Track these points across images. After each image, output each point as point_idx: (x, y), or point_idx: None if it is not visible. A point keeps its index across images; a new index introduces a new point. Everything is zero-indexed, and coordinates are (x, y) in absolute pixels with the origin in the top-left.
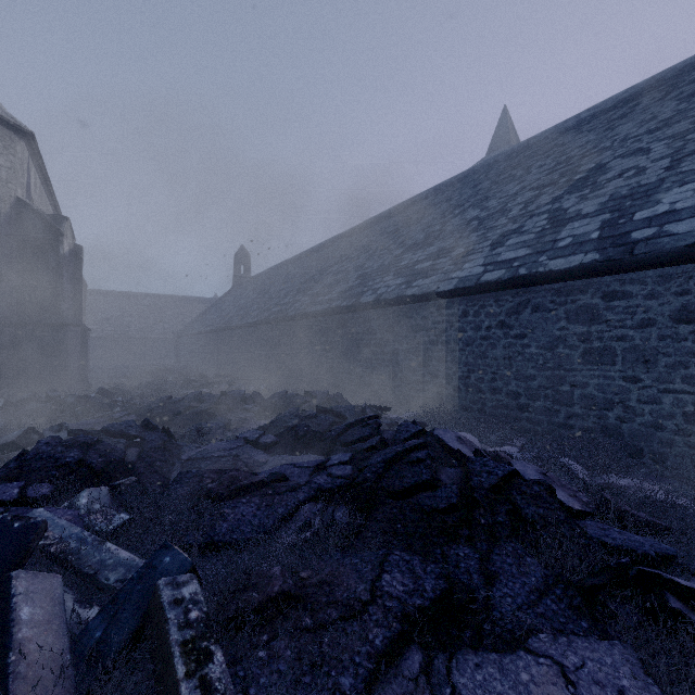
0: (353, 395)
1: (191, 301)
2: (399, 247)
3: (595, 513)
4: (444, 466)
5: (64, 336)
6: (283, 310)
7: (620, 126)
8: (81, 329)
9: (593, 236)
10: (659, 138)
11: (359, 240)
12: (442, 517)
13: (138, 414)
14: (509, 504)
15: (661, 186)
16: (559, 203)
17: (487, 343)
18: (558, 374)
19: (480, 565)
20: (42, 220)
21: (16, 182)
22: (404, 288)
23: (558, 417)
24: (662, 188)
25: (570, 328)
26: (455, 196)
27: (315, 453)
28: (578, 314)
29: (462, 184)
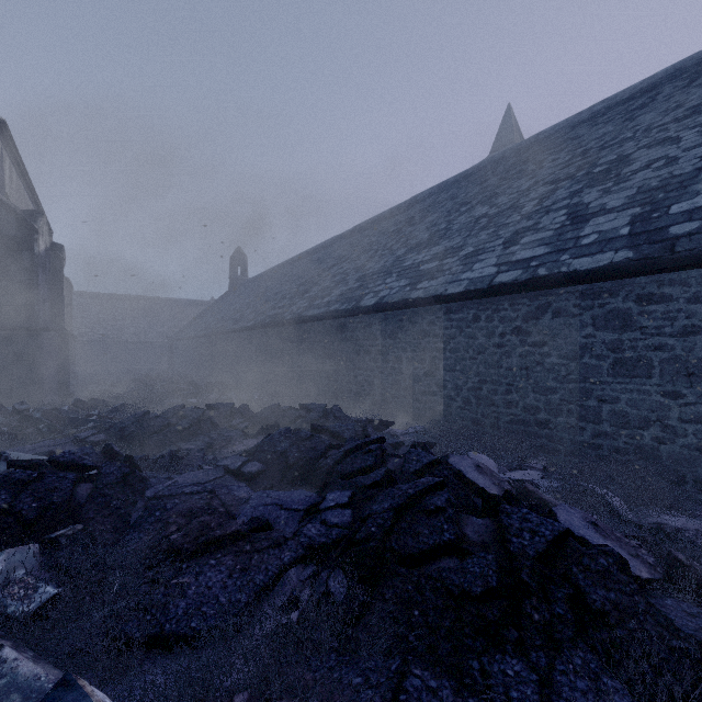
0: (353, 405)
1: (187, 304)
2: (401, 246)
3: (665, 578)
4: (467, 510)
5: (39, 341)
6: (279, 313)
7: (641, 116)
8: (62, 334)
9: (623, 232)
10: (689, 126)
11: (360, 240)
12: (477, 607)
13: (108, 432)
14: (569, 586)
15: (699, 176)
16: (579, 197)
17: (501, 351)
18: (584, 386)
19: (540, 695)
20: (15, 216)
21: None
22: (408, 290)
23: (584, 435)
24: (701, 178)
25: (598, 335)
26: (461, 193)
27: (308, 485)
28: (607, 319)
29: (467, 181)
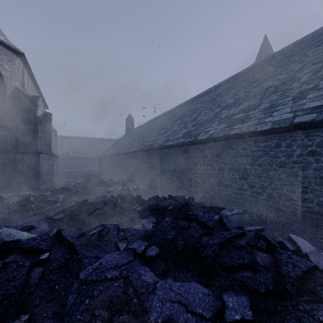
0: (192, 193)
1: (106, 140)
2: (217, 107)
3: None
4: None
5: (38, 159)
6: (151, 144)
7: None
8: (50, 155)
9: None
10: None
11: (190, 107)
12: None
13: (65, 213)
14: None
15: None
16: None
17: (298, 166)
18: None
19: None
20: (28, 98)
21: (15, 79)
22: (228, 130)
23: None
24: None
25: None
26: (249, 77)
27: (194, 269)
28: None
29: (251, 72)
